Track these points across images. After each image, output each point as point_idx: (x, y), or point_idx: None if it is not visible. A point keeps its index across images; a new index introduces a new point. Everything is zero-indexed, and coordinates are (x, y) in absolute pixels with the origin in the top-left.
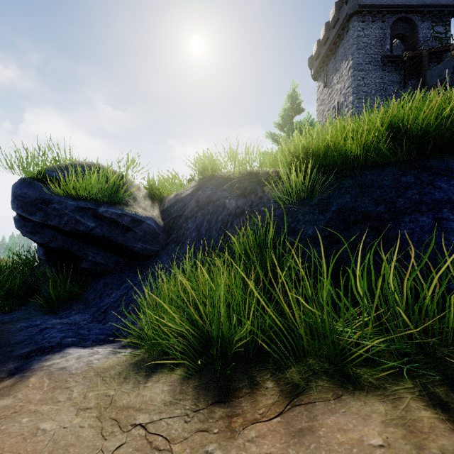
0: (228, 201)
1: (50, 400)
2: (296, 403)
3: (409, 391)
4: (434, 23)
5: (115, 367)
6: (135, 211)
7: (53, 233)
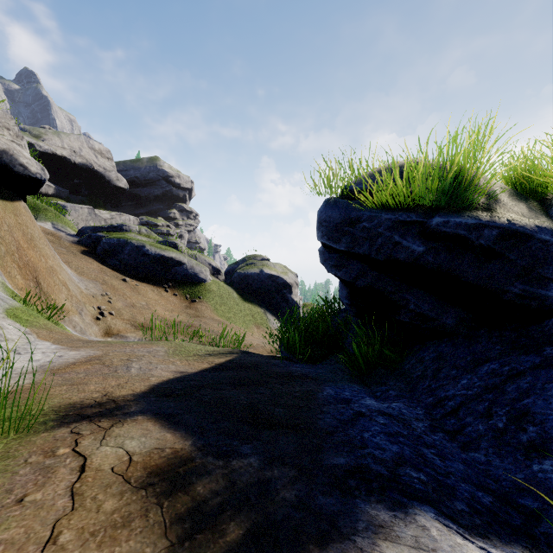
0: None
1: None
2: None
3: None
4: None
5: None
6: (507, 217)
7: (360, 267)
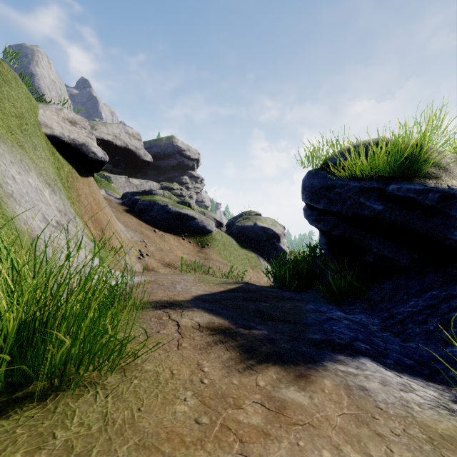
0: None
1: (356, 441)
2: None
3: None
4: None
5: None
6: (448, 184)
7: (335, 221)
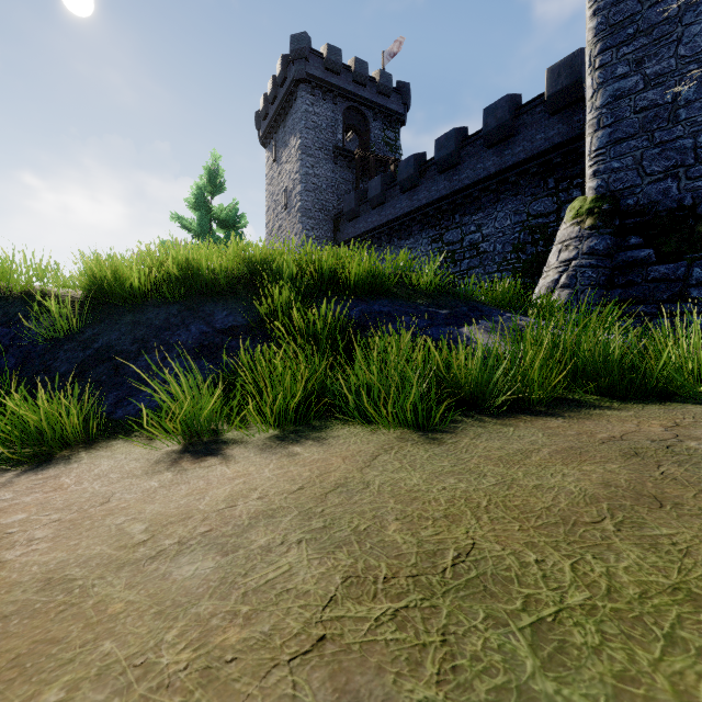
0: None
1: None
2: None
3: None
4: (385, 126)
5: None
6: None
7: None
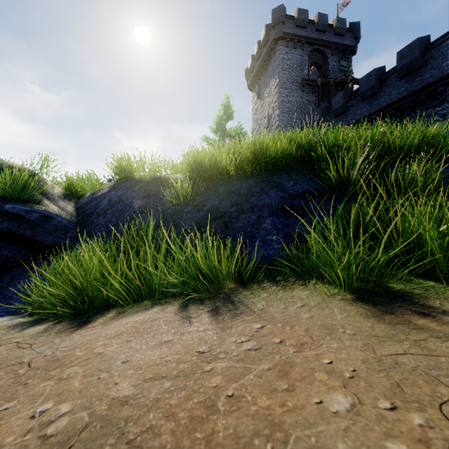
0: (135, 200)
1: None
2: (116, 318)
3: (174, 304)
4: (340, 58)
5: (7, 325)
6: (46, 208)
7: None
